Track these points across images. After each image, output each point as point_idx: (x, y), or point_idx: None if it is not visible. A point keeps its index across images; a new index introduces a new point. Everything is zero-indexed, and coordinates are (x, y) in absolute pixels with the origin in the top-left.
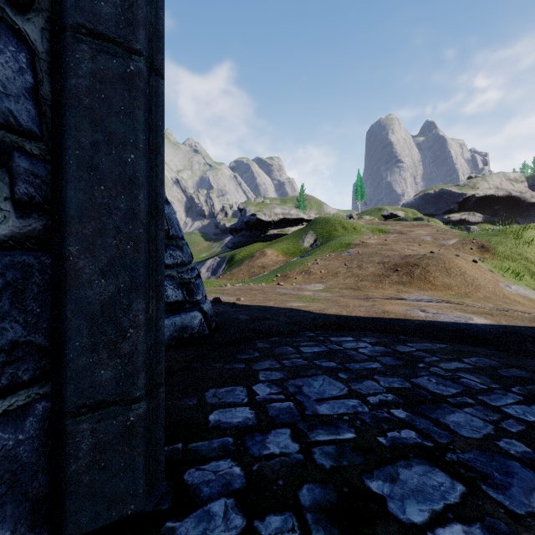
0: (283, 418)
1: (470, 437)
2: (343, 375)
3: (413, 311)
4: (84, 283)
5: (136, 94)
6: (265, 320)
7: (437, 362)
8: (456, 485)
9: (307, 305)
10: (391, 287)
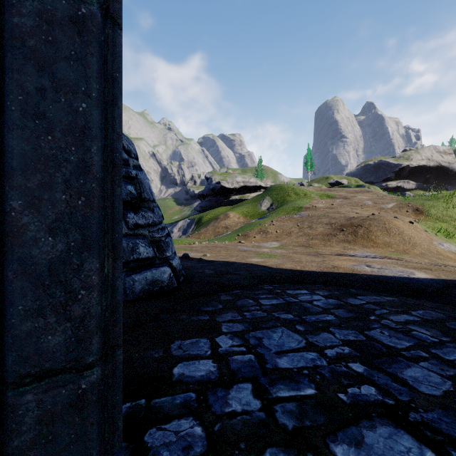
0: (245, 372)
1: (430, 394)
2: (300, 327)
3: (359, 266)
4: (28, 241)
5: (88, 38)
6: (228, 274)
7: (387, 314)
8: (425, 450)
9: (265, 261)
10: (338, 245)
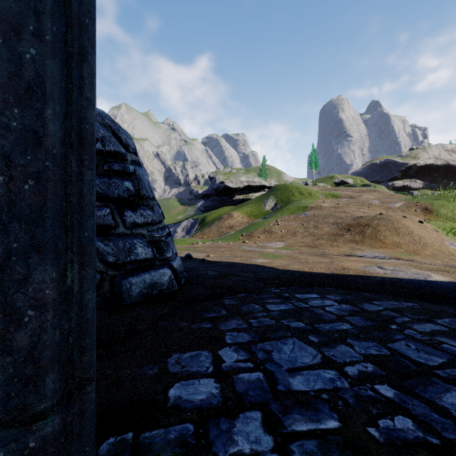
0: (253, 395)
1: None
2: (313, 338)
3: (371, 268)
4: None
5: None
6: (232, 276)
7: (410, 323)
8: None
9: (270, 261)
10: (345, 245)
